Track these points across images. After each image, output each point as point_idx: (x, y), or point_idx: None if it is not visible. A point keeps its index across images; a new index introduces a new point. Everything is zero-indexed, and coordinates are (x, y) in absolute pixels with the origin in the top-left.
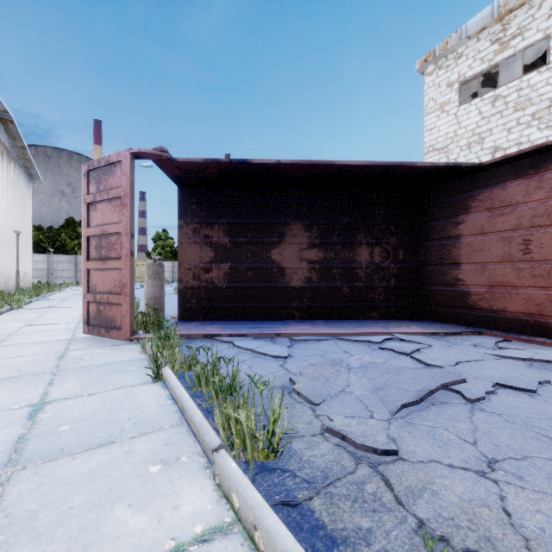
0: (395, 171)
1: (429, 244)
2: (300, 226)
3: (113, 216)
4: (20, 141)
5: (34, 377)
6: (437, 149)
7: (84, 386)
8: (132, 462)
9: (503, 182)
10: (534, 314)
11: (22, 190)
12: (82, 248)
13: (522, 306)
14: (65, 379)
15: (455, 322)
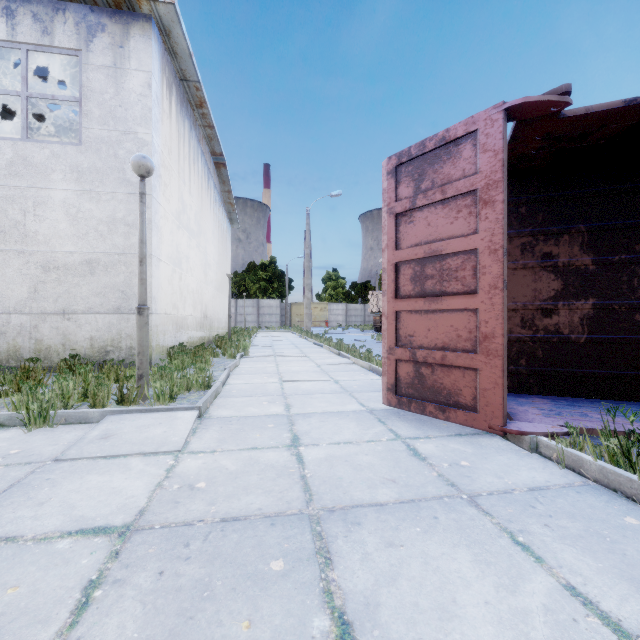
0: None
1: None
2: None
3: (453, 225)
4: (227, 184)
5: (453, 511)
6: None
7: (634, 583)
8: None
9: None
10: None
11: (226, 235)
12: (383, 282)
13: None
14: (530, 533)
15: None
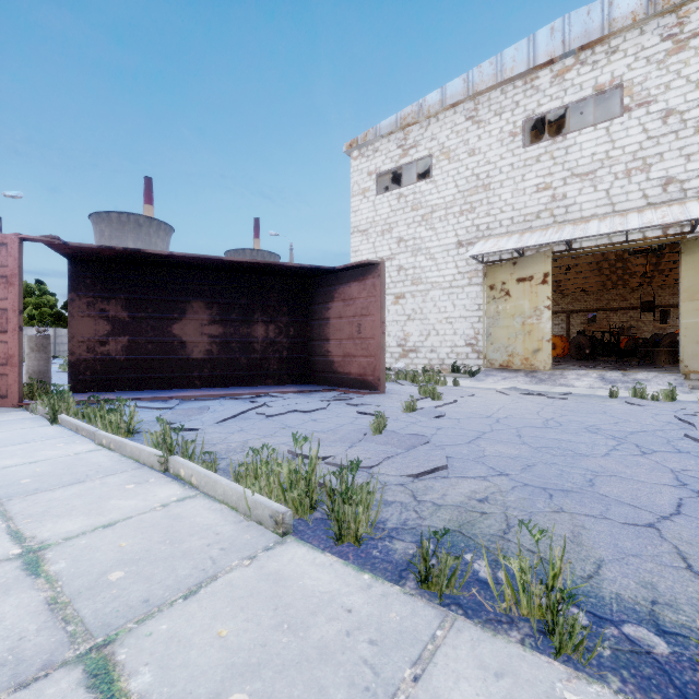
0: (275, 267)
1: (313, 323)
2: (201, 304)
3: None
4: None
5: None
6: (361, 231)
7: None
8: (46, 445)
9: (349, 282)
10: (362, 374)
11: None
12: None
13: (357, 370)
14: None
15: (327, 384)
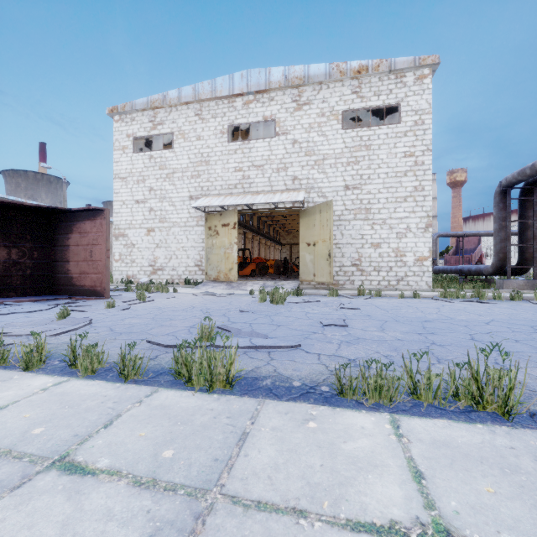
0: (13, 204)
1: (57, 249)
2: None
3: None
4: None
5: None
6: (121, 178)
7: None
8: None
9: (84, 220)
10: (93, 286)
11: None
12: None
13: (90, 283)
14: None
15: (68, 294)
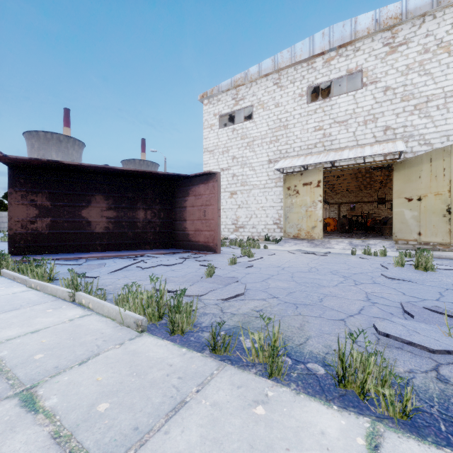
0: (151, 174)
1: (176, 210)
2: (102, 197)
3: None
4: None
5: None
6: (209, 151)
7: None
8: None
9: (199, 184)
10: (206, 242)
11: None
12: None
13: (203, 239)
14: None
15: (185, 248)
